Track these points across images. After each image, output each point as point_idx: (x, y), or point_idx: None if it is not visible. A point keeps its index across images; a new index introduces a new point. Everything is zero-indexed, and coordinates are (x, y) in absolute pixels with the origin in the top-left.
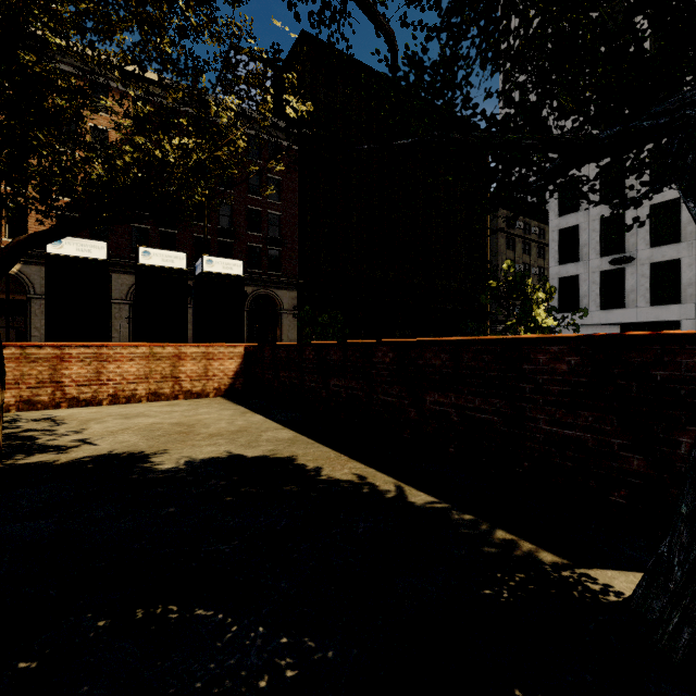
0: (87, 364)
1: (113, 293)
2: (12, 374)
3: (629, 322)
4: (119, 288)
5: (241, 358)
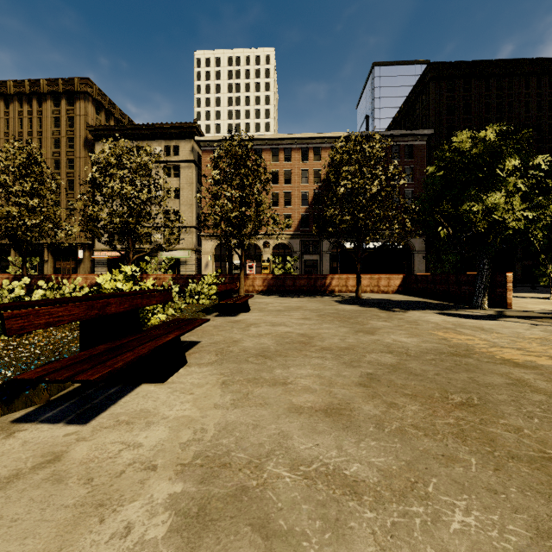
0: (353, 281)
1: (323, 248)
2: (337, 283)
3: None
4: (325, 246)
5: (401, 279)
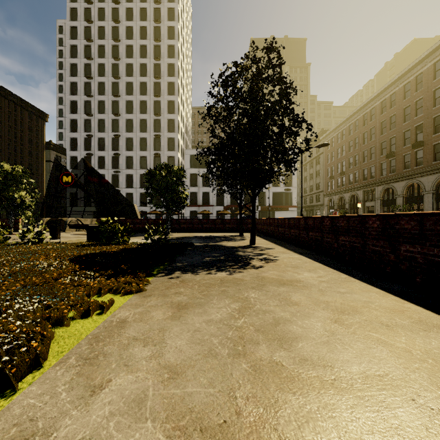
0: None
1: None
2: None
3: (93, 211)
4: None
5: None
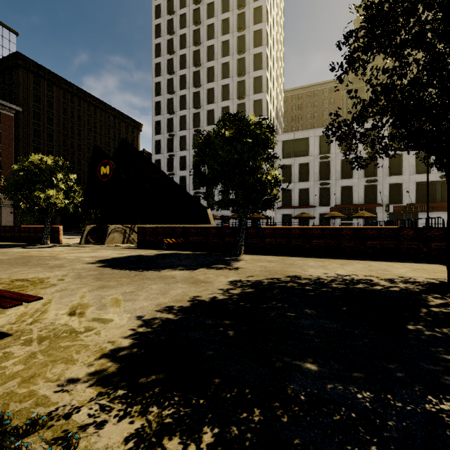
0: None
1: None
2: None
3: None
4: None
5: None
